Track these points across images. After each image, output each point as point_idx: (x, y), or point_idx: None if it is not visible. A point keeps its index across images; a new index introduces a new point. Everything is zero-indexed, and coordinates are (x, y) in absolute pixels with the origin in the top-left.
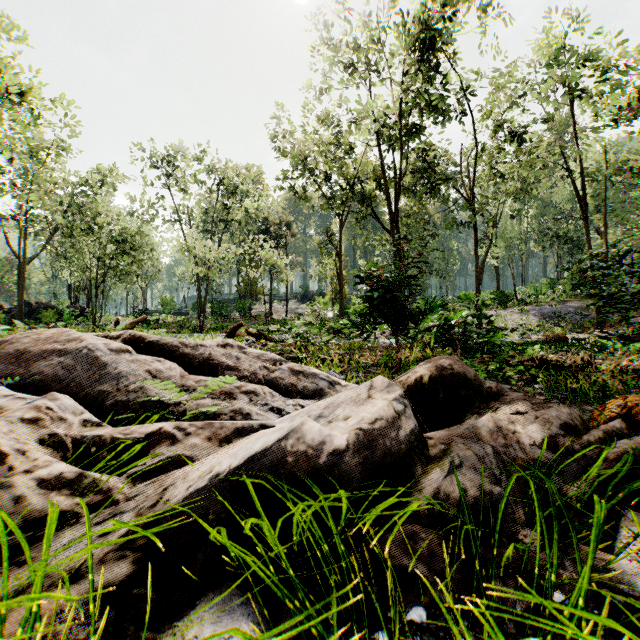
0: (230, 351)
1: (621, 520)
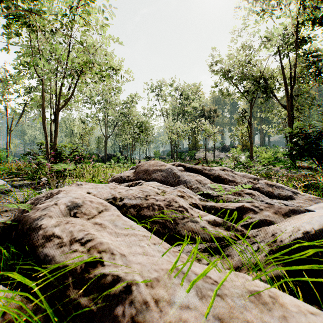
0: (227, 172)
1: None
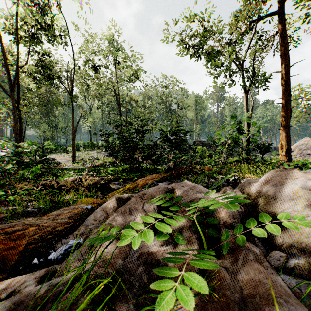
0: None
1: None
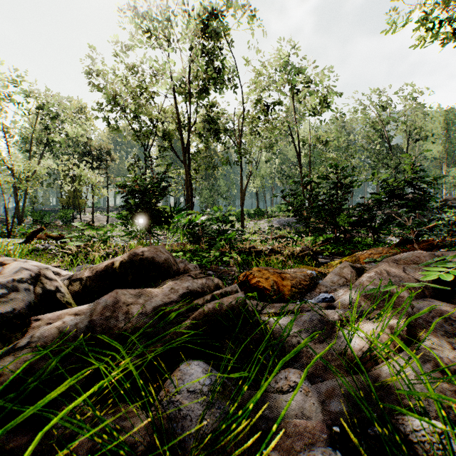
0: None
1: (174, 371)
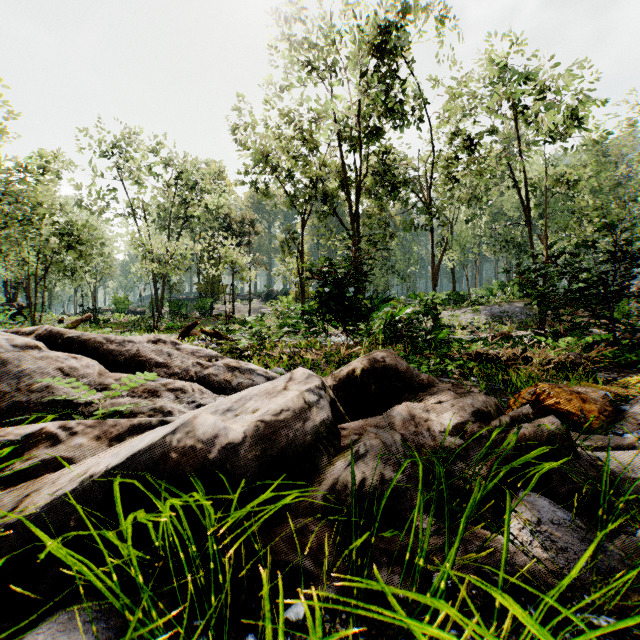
0: (162, 347)
1: (513, 500)
